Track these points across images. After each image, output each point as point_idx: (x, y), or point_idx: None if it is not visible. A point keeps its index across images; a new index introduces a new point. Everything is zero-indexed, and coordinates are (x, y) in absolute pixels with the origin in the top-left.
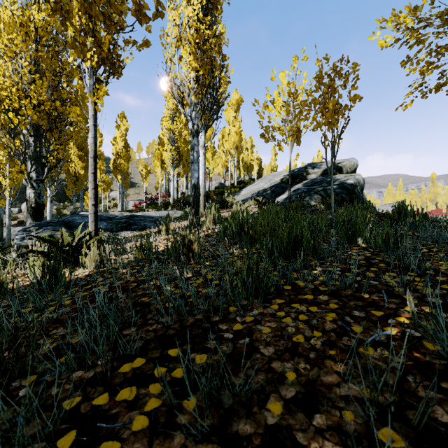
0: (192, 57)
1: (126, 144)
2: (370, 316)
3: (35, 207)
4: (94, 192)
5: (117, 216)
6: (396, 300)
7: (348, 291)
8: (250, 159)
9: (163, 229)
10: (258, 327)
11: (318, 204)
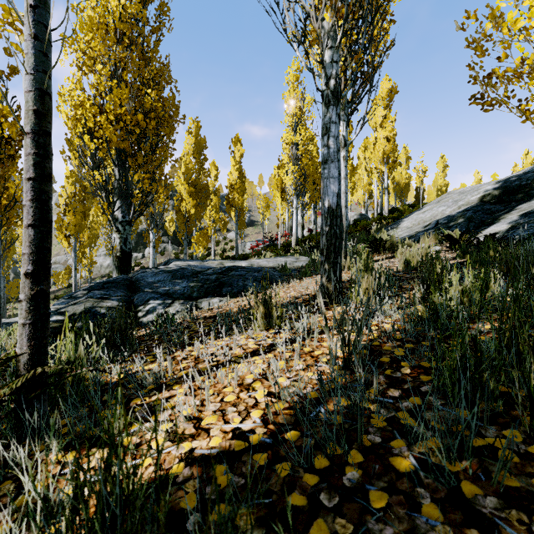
0: None
1: (240, 174)
2: None
3: (120, 256)
4: (32, 235)
5: (210, 269)
6: None
7: None
8: (405, 179)
9: (257, 315)
10: None
11: None
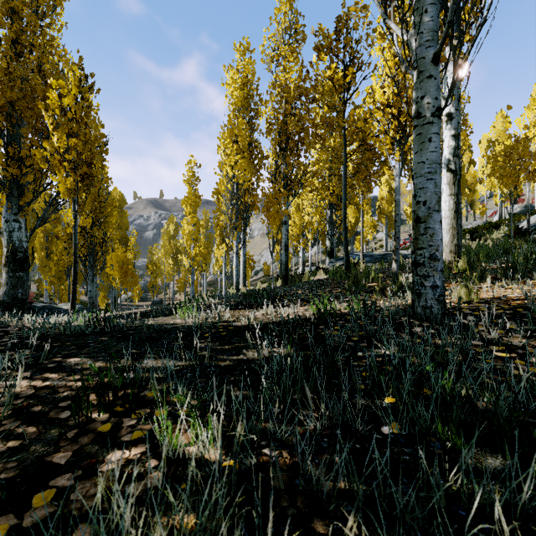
0: None
1: (389, 188)
2: None
3: (330, 251)
4: (362, 243)
5: (376, 254)
6: None
7: None
8: None
9: None
10: None
11: None
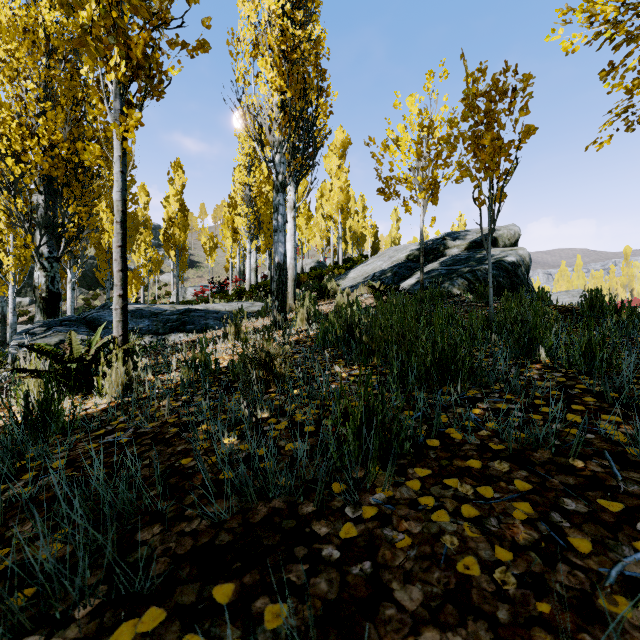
0: (275, 72)
1: (182, 206)
2: (598, 512)
3: (47, 297)
4: (121, 275)
5: (167, 311)
6: (637, 475)
7: (543, 452)
8: (362, 228)
9: (231, 332)
10: (387, 532)
11: (462, 293)
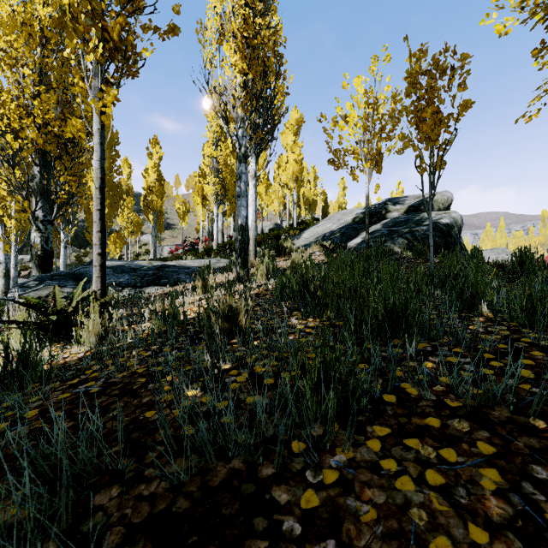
0: (238, 56)
1: (159, 176)
2: None
3: (41, 255)
4: (100, 236)
5: (144, 267)
6: None
7: (501, 410)
8: (313, 195)
9: (199, 286)
10: (350, 502)
11: (403, 251)
